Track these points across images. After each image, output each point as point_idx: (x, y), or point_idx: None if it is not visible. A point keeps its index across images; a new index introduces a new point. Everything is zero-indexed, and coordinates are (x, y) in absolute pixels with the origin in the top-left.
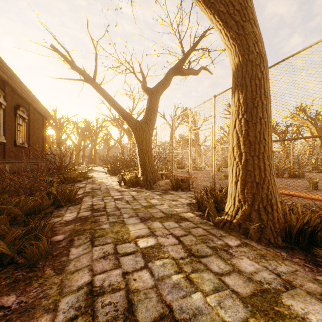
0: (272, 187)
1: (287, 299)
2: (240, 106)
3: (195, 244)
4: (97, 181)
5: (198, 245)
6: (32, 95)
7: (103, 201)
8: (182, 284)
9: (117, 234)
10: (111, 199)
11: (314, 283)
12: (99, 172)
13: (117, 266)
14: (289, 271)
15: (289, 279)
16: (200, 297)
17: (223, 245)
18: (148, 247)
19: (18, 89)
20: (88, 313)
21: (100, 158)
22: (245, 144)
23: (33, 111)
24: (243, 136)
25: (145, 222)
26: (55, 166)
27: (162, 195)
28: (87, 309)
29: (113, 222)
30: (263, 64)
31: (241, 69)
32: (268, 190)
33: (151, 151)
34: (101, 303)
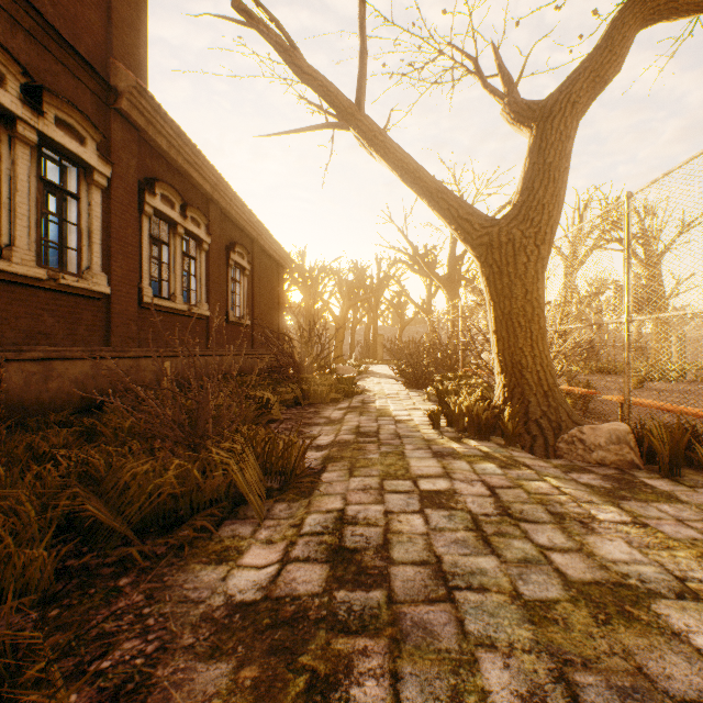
0: None
1: None
2: None
3: None
4: (373, 404)
5: None
6: (257, 220)
7: (382, 502)
8: None
9: None
10: (411, 498)
11: None
12: (382, 377)
13: None
14: None
15: None
16: None
17: None
18: None
19: (231, 211)
20: None
21: (384, 345)
22: None
23: (259, 255)
24: None
25: None
26: (291, 363)
27: (626, 504)
28: None
29: None
30: None
31: None
32: None
33: (540, 317)
34: None
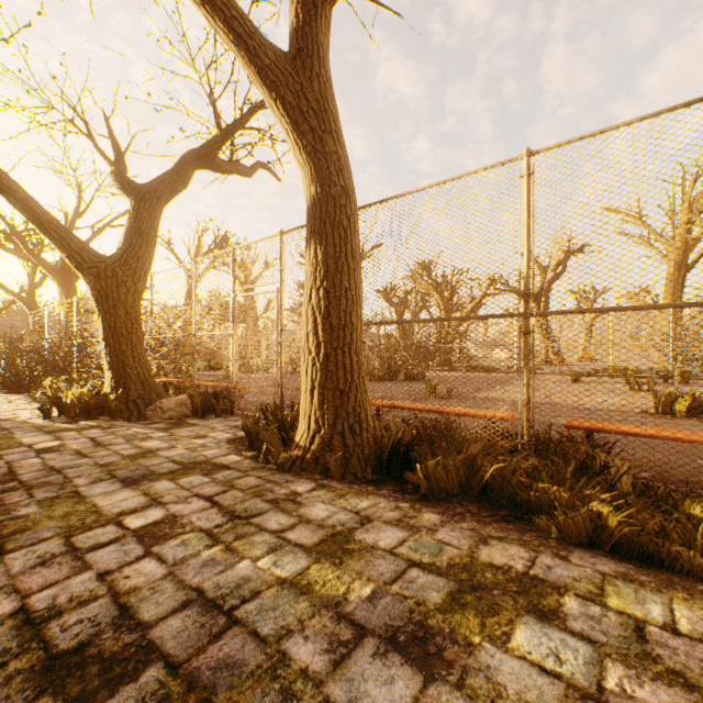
0: (363, 396)
1: (361, 534)
2: (318, 267)
3: (242, 502)
4: None
5: (248, 502)
6: None
7: (3, 459)
8: (220, 557)
9: (68, 519)
10: (29, 453)
11: (395, 511)
12: None
13: (82, 569)
14: (371, 505)
15: (369, 514)
16: (249, 564)
17: (289, 493)
18: (150, 525)
19: None
20: (32, 649)
21: None
22: (326, 329)
23: None
24: (323, 315)
25: (135, 485)
26: None
27: (172, 430)
28: (28, 645)
29: (49, 498)
30: (351, 207)
31: (320, 206)
32: (356, 401)
33: (140, 330)
34: (60, 627)
